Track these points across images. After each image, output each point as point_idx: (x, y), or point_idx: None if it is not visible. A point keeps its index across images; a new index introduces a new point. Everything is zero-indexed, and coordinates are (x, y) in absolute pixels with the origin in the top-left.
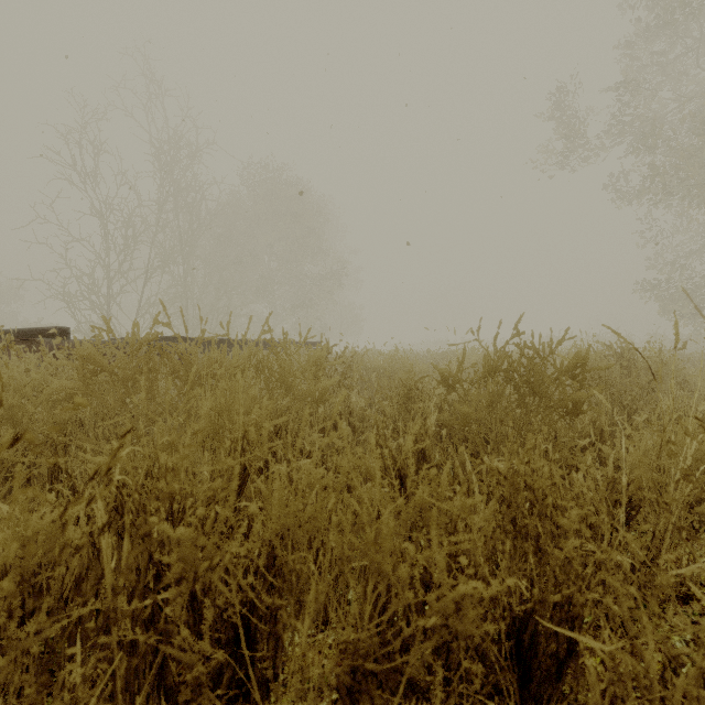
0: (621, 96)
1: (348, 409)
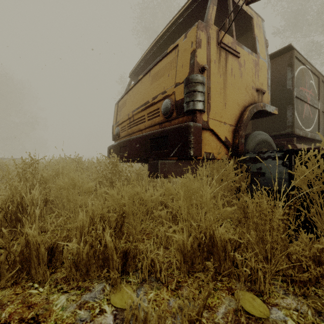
0: None
1: None
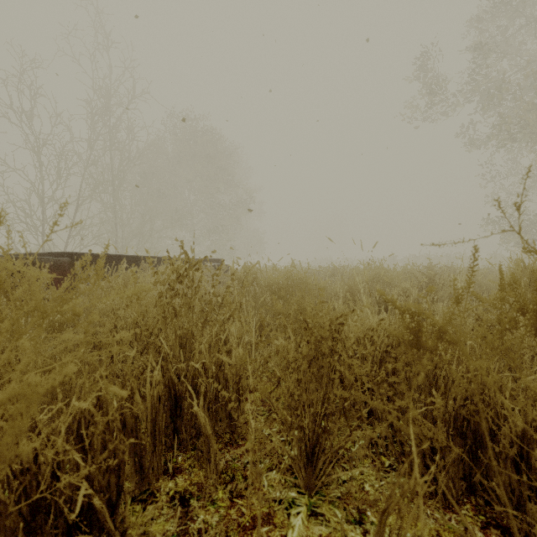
0: (476, 58)
1: (217, 358)
